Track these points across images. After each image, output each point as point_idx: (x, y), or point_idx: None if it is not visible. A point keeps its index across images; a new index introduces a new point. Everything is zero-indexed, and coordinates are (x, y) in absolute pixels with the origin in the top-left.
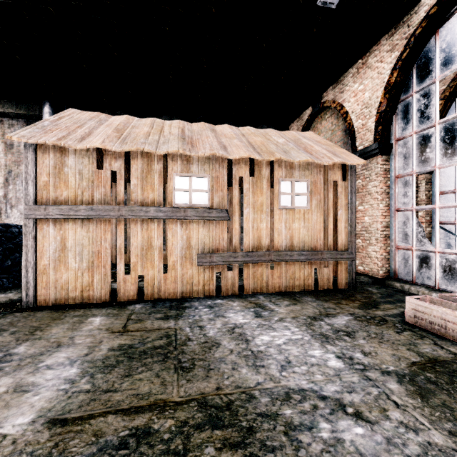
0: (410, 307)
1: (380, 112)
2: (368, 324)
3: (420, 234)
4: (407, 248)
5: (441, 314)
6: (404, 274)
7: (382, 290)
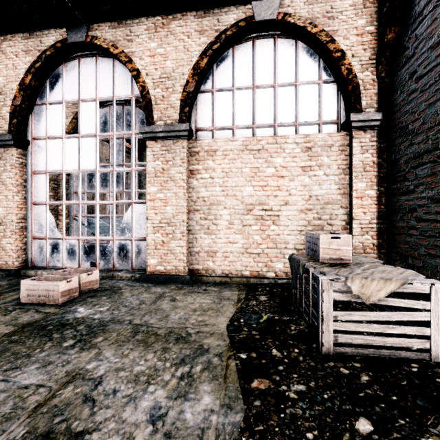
0: (24, 288)
1: (15, 105)
2: None
3: (53, 225)
4: (42, 237)
5: (46, 287)
6: (40, 261)
7: (13, 281)
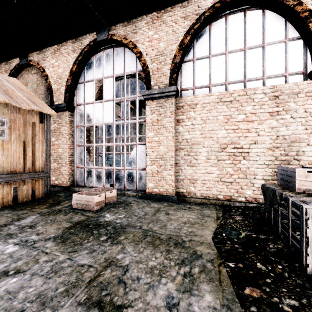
0: (74, 199)
1: (67, 85)
2: (49, 216)
3: (88, 159)
4: (82, 167)
5: (87, 199)
6: (81, 182)
7: (67, 194)
